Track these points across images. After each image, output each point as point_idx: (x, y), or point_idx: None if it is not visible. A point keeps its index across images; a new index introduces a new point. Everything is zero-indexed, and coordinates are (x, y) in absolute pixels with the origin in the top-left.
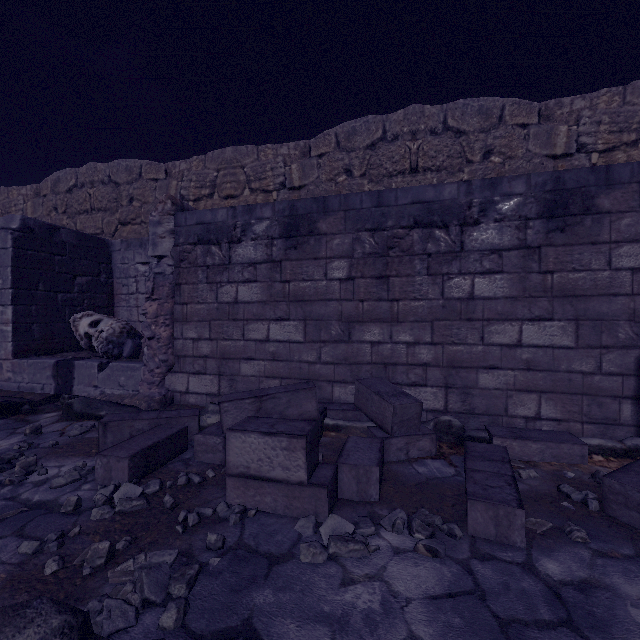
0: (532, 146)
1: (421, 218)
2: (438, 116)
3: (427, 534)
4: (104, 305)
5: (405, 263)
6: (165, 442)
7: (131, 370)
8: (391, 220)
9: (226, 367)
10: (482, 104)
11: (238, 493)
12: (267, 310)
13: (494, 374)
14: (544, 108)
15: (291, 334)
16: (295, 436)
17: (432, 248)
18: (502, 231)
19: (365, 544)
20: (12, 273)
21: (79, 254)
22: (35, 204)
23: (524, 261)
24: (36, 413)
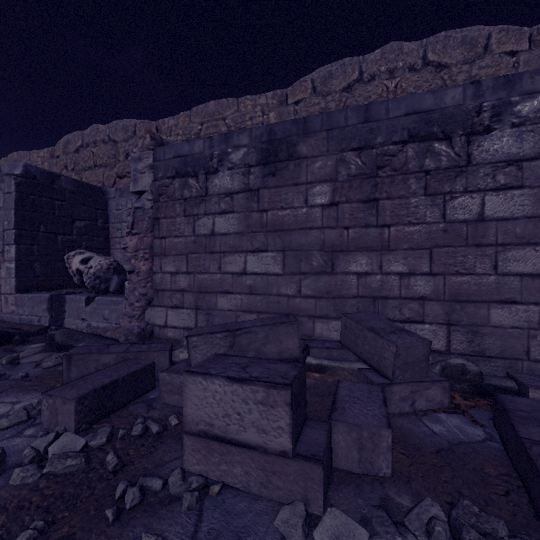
0: None
1: (417, 131)
2: (417, 52)
3: None
4: (101, 247)
5: (397, 183)
6: (126, 380)
7: (114, 304)
8: (381, 136)
9: (203, 301)
10: (466, 34)
11: (198, 457)
12: (244, 241)
13: (511, 309)
14: (536, 32)
15: (269, 266)
16: (275, 385)
17: (431, 164)
18: (522, 137)
19: None
20: (15, 215)
21: (78, 200)
22: (50, 164)
23: None
24: (25, 343)
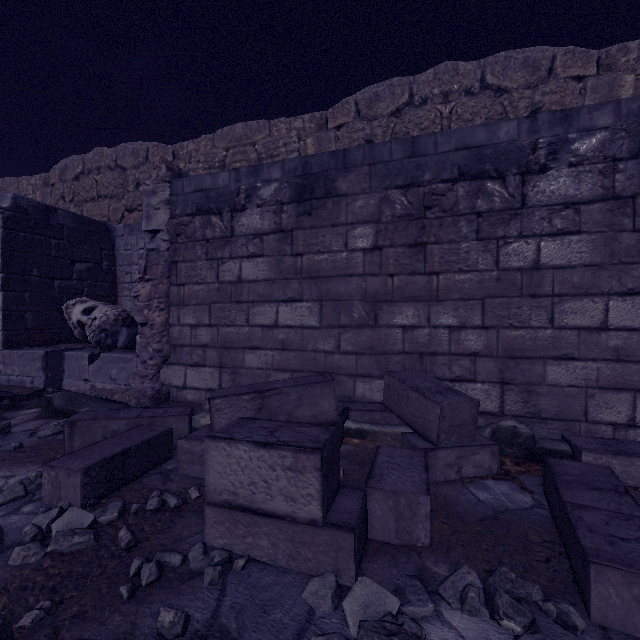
0: (589, 101)
1: (468, 168)
2: (474, 73)
3: (525, 622)
4: (106, 294)
5: (447, 226)
6: (139, 449)
7: (123, 361)
8: (429, 173)
9: (228, 358)
10: (528, 55)
11: (221, 530)
12: (275, 290)
13: (568, 366)
14: (604, 56)
15: (304, 318)
16: (304, 450)
17: (483, 205)
18: (580, 178)
19: (420, 639)
20: (2, 256)
21: (78, 238)
22: (44, 194)
23: (611, 216)
24: (16, 409)
